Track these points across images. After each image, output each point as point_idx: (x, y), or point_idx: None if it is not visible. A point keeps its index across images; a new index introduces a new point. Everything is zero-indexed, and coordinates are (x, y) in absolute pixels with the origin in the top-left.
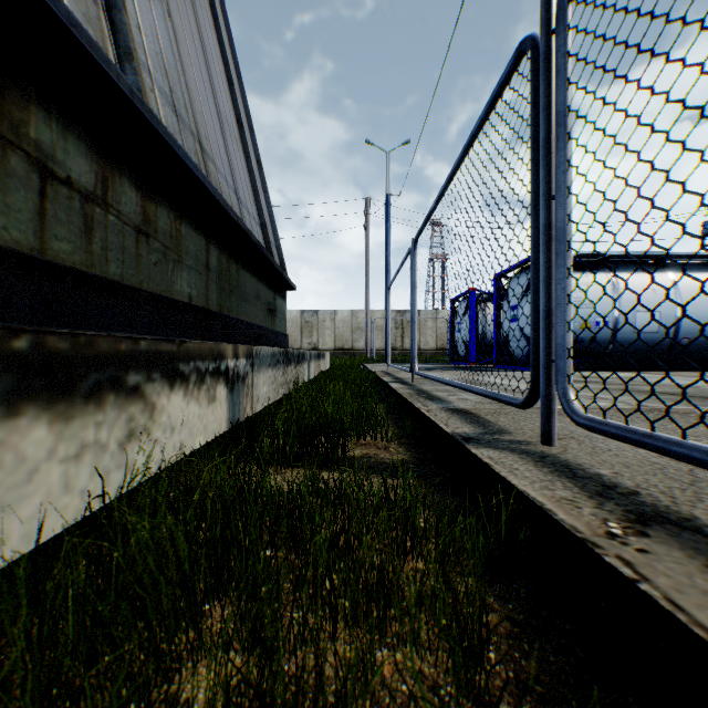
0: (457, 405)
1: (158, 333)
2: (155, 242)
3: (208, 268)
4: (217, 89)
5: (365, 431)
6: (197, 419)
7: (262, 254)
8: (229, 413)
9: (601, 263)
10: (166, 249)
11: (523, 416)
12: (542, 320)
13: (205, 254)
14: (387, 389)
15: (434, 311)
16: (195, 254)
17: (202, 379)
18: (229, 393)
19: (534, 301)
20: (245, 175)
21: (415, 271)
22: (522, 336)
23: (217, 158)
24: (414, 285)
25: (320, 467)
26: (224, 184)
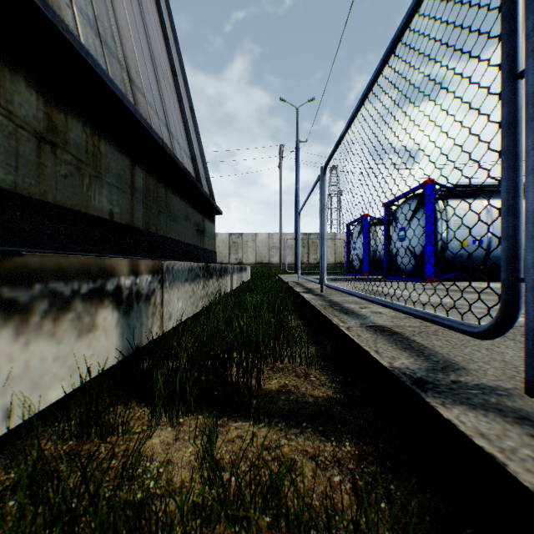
0: (375, 320)
1: (67, 247)
2: (65, 154)
3: (133, 187)
4: (152, 39)
5: (282, 354)
6: (52, 362)
7: (190, 181)
8: (123, 339)
9: (475, 192)
10: (80, 163)
11: (456, 338)
12: (530, 224)
13: (129, 174)
14: (300, 300)
15: (333, 233)
16: (117, 173)
17: (66, 306)
18: (123, 316)
19: (508, 201)
20: (177, 115)
21: (324, 195)
22: (409, 253)
23: (148, 93)
24: (323, 207)
25: (228, 411)
26: (154, 116)
